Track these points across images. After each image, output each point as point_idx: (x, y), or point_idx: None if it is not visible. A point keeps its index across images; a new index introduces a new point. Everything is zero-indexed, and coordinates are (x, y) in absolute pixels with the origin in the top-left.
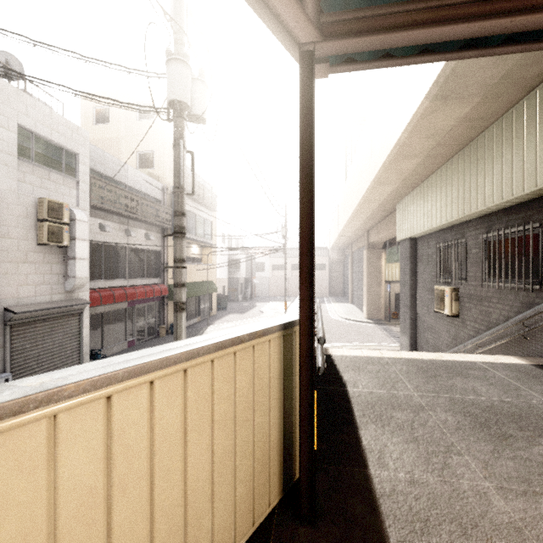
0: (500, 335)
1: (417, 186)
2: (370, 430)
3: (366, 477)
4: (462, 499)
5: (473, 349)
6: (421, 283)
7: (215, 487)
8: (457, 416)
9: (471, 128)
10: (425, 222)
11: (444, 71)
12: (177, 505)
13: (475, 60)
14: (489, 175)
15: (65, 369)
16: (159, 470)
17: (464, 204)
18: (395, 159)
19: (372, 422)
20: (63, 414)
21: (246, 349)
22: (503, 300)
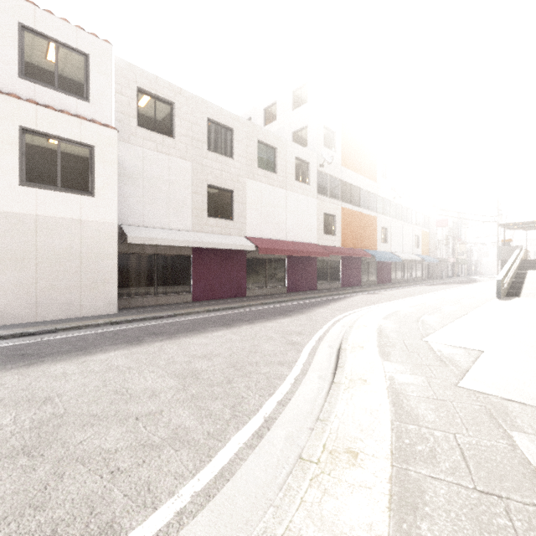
0: None
1: None
2: None
3: None
4: None
5: None
6: None
7: None
8: None
9: None
10: None
11: None
12: None
13: None
14: None
15: None
16: None
17: None
18: None
19: None
20: None
21: None
22: None
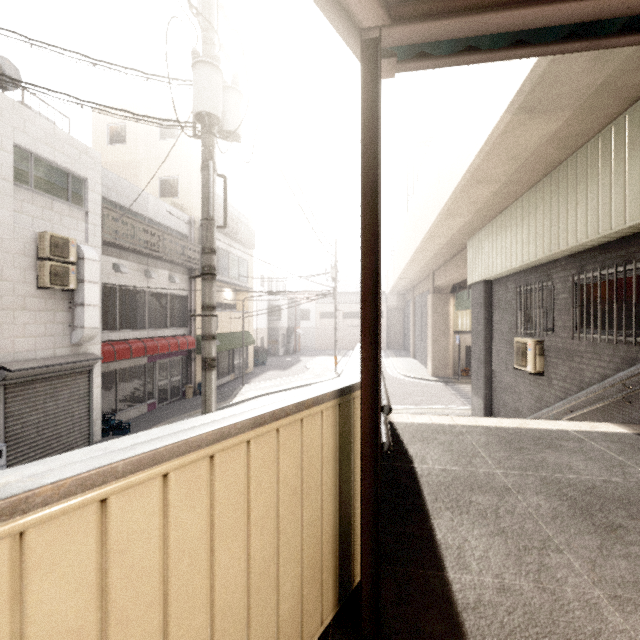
0: (595, 397)
1: (492, 218)
2: (445, 519)
3: (444, 582)
4: (567, 612)
5: (562, 414)
6: (497, 335)
7: (251, 608)
8: (552, 500)
9: (560, 148)
10: (503, 262)
11: (530, 78)
12: (201, 638)
13: (569, 64)
14: (581, 204)
15: (44, 460)
16: (175, 594)
17: (551, 239)
18: (468, 186)
19: (447, 509)
20: (34, 529)
21: (292, 423)
22: (599, 355)
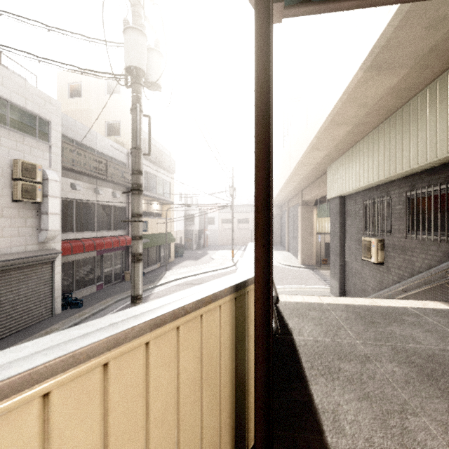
0: (423, 281)
1: (346, 151)
2: (320, 385)
3: (324, 446)
4: None
5: (398, 293)
6: (349, 235)
7: None
8: (403, 367)
9: (398, 98)
10: (353, 182)
11: (379, 42)
12: None
13: (409, 31)
14: (413, 139)
15: None
16: None
17: (390, 165)
18: (329, 127)
19: (322, 376)
20: None
21: (192, 320)
22: (426, 250)
